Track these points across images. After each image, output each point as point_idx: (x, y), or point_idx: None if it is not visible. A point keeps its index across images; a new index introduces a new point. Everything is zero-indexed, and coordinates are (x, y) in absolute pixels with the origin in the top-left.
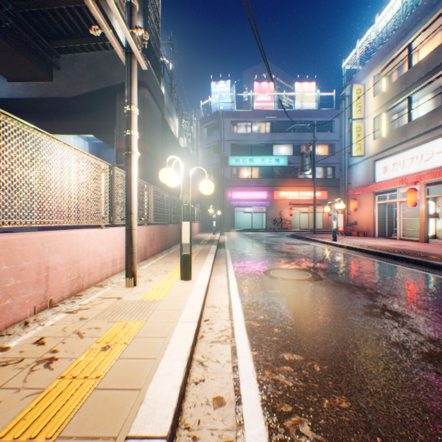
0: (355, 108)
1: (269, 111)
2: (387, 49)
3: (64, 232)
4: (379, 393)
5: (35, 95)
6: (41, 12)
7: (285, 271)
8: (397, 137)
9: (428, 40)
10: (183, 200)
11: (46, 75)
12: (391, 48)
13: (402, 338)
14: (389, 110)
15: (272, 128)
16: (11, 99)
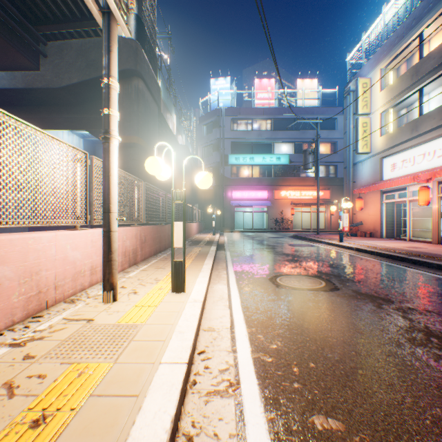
0: (361, 103)
1: (270, 108)
2: (396, 39)
3: (15, 235)
4: None
5: (20, 85)
6: None
7: (294, 277)
8: (407, 132)
9: (441, 29)
10: (175, 196)
11: (32, 63)
12: (400, 39)
13: None
14: (398, 104)
15: (273, 126)
16: None
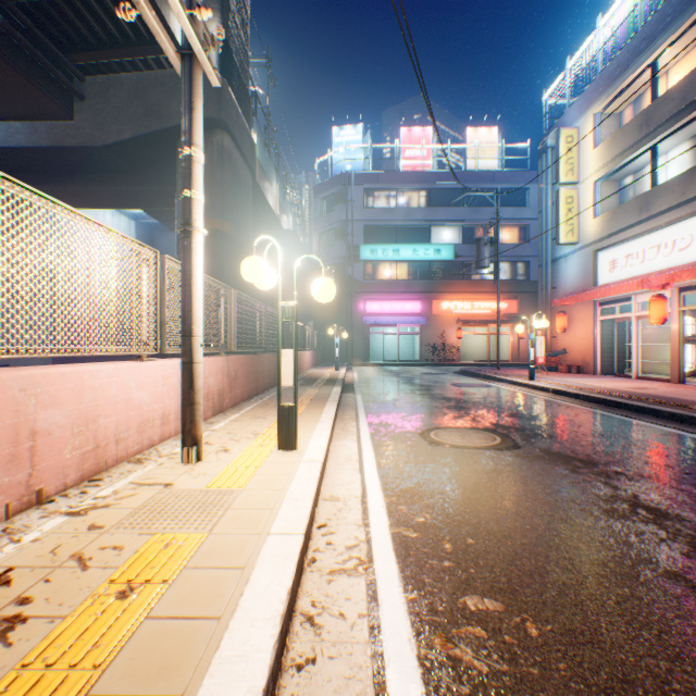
0: (564, 167)
1: (425, 173)
2: (617, 70)
3: (68, 368)
4: (663, 691)
5: (44, 143)
6: (52, 4)
7: (456, 431)
8: (633, 213)
9: (684, 54)
10: (282, 312)
11: (62, 110)
12: (623, 69)
13: (680, 562)
14: (620, 168)
15: (429, 200)
16: (5, 148)
